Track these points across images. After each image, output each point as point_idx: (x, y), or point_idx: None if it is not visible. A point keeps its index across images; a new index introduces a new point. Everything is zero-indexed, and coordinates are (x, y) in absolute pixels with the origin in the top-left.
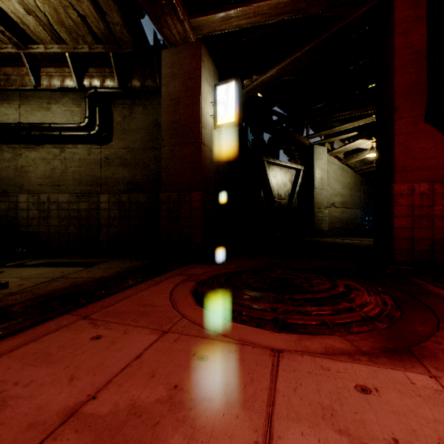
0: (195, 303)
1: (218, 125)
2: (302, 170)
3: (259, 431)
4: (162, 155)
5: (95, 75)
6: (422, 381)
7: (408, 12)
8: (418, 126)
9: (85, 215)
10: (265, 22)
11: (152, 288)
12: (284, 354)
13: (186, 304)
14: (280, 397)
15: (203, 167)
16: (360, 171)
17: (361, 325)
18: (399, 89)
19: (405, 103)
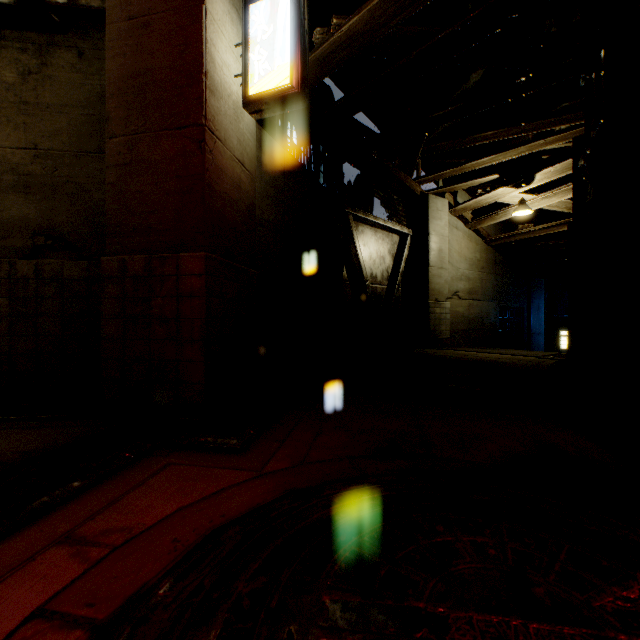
0: None
1: (251, 96)
2: (410, 235)
3: None
4: (108, 157)
5: None
6: None
7: None
8: None
9: None
10: None
11: None
12: None
13: None
14: None
15: (212, 191)
16: (495, 242)
17: None
18: None
19: None
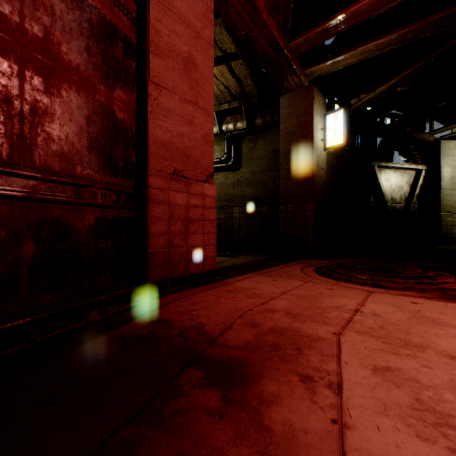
0: (319, 275)
1: (327, 148)
2: (424, 170)
3: (358, 302)
4: (281, 176)
5: (230, 121)
6: (452, 305)
7: None
8: None
9: (223, 222)
10: (371, 56)
11: (287, 267)
12: (375, 292)
13: (313, 275)
14: (369, 299)
15: (314, 183)
16: None
17: (434, 290)
18: None
19: None
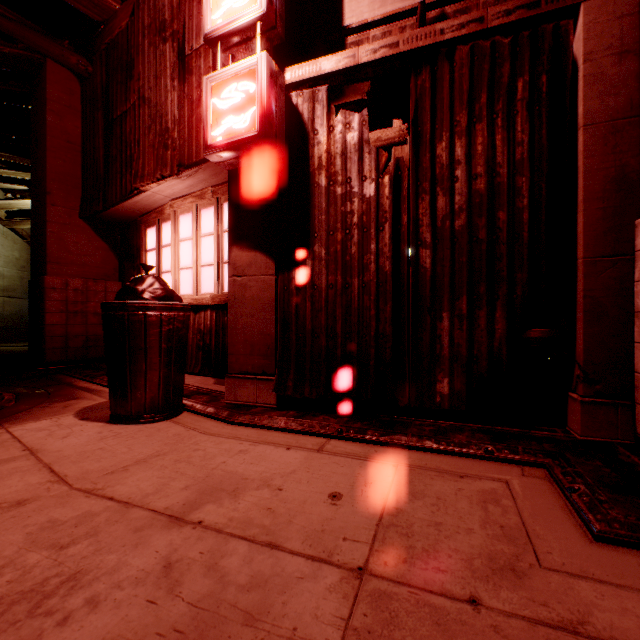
0: None
1: None
2: None
3: None
4: None
5: None
6: None
7: (63, 95)
8: (74, 220)
9: None
10: None
11: None
12: None
13: None
14: None
15: None
16: None
17: None
18: (54, 173)
19: (60, 191)
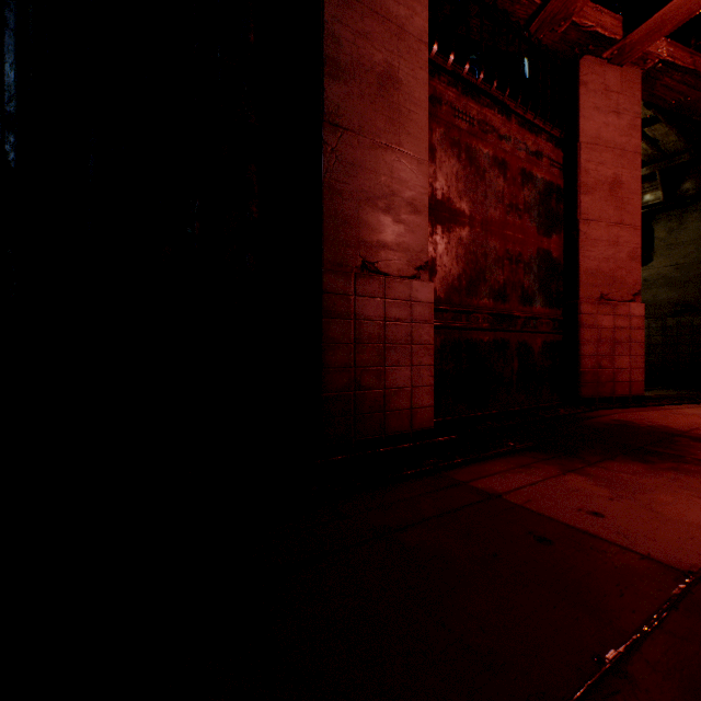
0: None
1: None
2: None
3: None
4: None
5: None
6: None
7: None
8: None
9: None
10: None
11: None
12: None
13: None
14: None
15: None
16: None
17: None
18: None
19: None
